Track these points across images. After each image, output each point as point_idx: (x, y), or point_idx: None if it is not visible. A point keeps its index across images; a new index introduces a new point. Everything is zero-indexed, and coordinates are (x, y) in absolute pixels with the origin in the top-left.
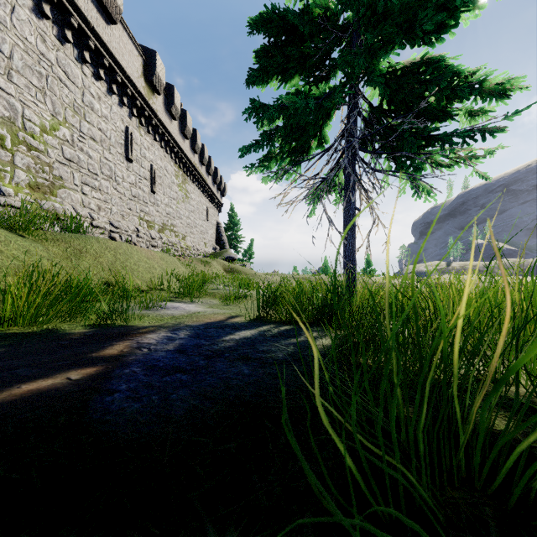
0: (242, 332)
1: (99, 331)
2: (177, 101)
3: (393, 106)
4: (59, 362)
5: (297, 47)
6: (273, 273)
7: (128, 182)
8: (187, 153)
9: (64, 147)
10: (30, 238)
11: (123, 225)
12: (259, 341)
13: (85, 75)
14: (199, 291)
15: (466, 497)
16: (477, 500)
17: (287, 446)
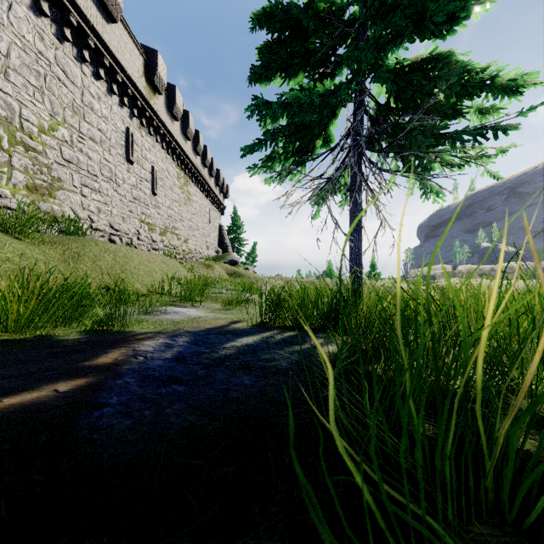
0: (244, 339)
1: (94, 337)
2: (179, 102)
3: (400, 105)
4: (49, 371)
5: (301, 43)
6: (276, 276)
7: (129, 184)
8: (189, 155)
9: (62, 148)
10: (26, 241)
11: (124, 227)
12: (262, 349)
13: (84, 75)
14: (200, 295)
15: (496, 533)
16: (510, 537)
17: (291, 470)
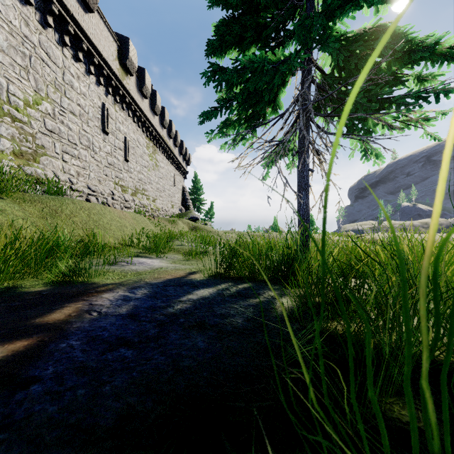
0: (200, 291)
1: (57, 289)
2: (148, 82)
3: (342, 76)
4: None
5: (254, 17)
6: (230, 230)
7: (105, 152)
8: (157, 128)
9: (46, 119)
10: (8, 199)
11: (100, 189)
12: (217, 302)
13: (65, 57)
14: (164, 247)
15: None
16: None
17: None
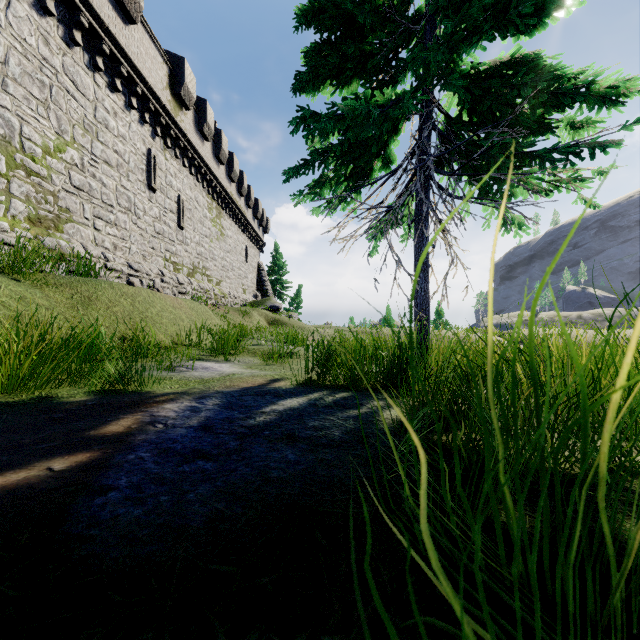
0: (288, 401)
1: (105, 399)
2: (210, 119)
3: (474, 119)
4: (44, 443)
5: (356, 43)
6: (325, 325)
7: (151, 216)
8: (222, 182)
9: (72, 172)
10: (26, 283)
11: (145, 267)
12: (309, 414)
13: (97, 86)
14: (235, 348)
15: None
16: None
17: (350, 580)
